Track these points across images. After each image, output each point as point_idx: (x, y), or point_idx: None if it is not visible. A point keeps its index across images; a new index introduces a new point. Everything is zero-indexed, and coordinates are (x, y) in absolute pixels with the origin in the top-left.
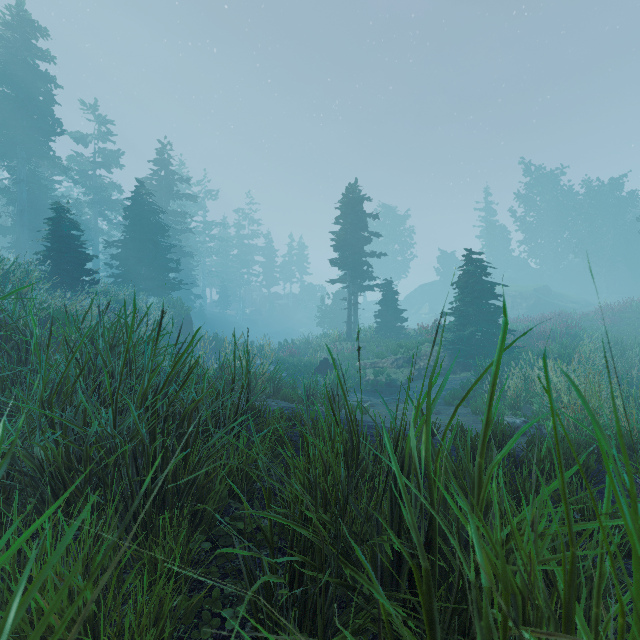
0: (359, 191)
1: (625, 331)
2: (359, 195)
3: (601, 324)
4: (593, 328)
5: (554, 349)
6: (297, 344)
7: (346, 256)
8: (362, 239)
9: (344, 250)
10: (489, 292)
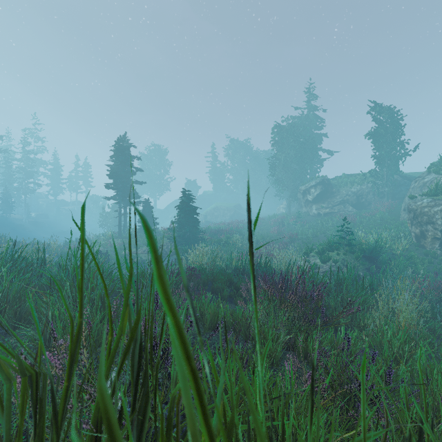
0: (127, 140)
1: (262, 229)
2: (128, 143)
3: None
4: None
5: (223, 239)
6: None
7: (118, 182)
8: (129, 172)
9: (116, 179)
10: (193, 211)
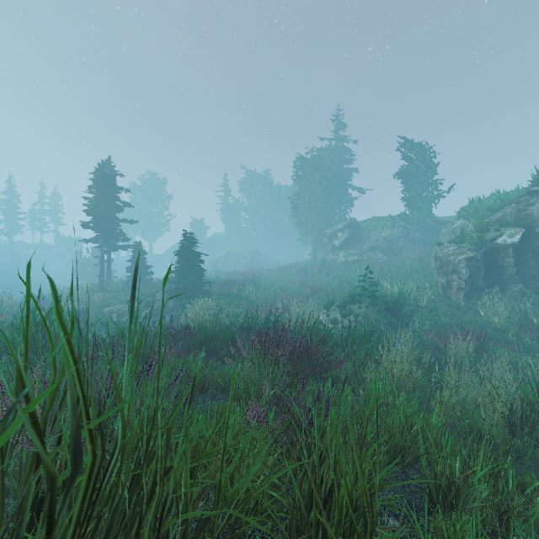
0: (112, 167)
1: (282, 279)
2: (112, 170)
3: (273, 275)
4: (267, 278)
5: (234, 292)
6: (47, 297)
7: (99, 221)
8: (114, 208)
9: (96, 216)
10: (196, 258)
